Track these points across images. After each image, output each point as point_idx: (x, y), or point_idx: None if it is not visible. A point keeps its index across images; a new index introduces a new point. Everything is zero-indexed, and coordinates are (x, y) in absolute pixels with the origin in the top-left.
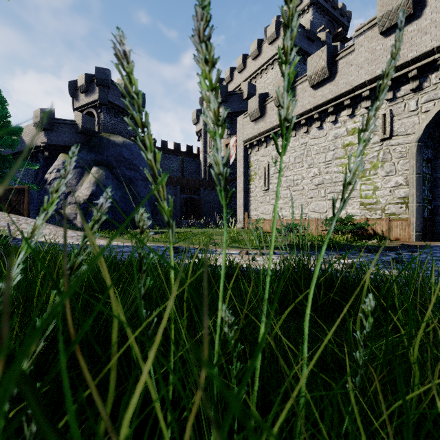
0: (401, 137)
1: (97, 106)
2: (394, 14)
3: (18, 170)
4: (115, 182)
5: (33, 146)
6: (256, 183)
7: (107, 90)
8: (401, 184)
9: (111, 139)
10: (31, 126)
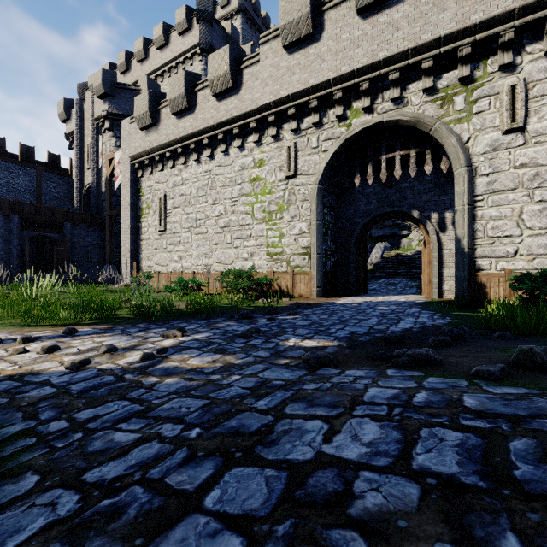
0: (304, 177)
1: None
2: (295, 27)
3: None
4: None
5: None
6: (150, 221)
7: None
8: (305, 232)
9: None
10: None
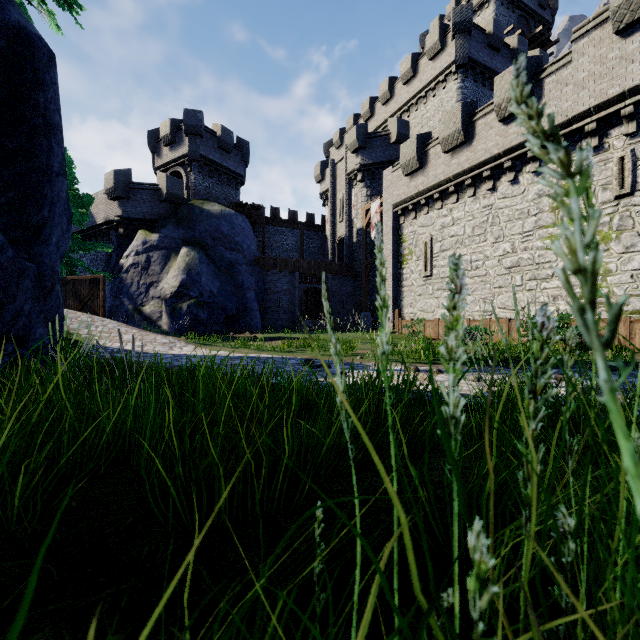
0: None
1: (185, 163)
2: (639, 1)
3: (85, 254)
4: (211, 268)
5: (104, 221)
6: (412, 267)
7: (199, 140)
8: None
9: (204, 209)
10: (102, 194)
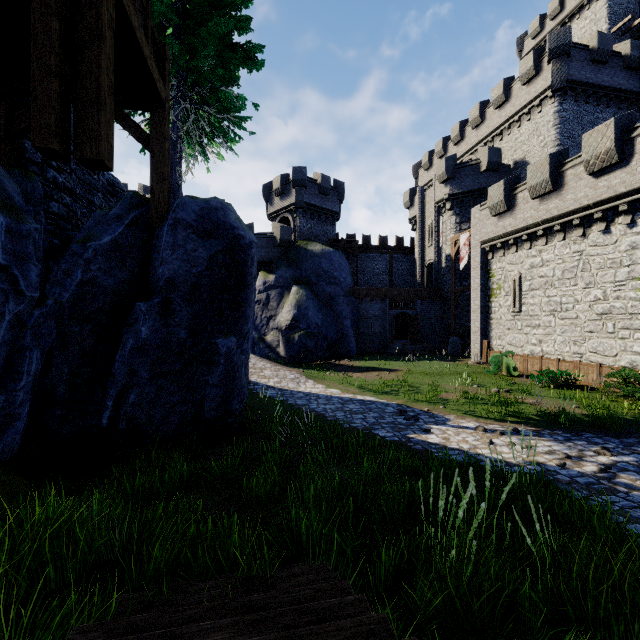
0: None
1: (293, 210)
2: None
3: None
4: (315, 302)
5: None
6: (501, 301)
7: (304, 190)
8: None
9: (308, 249)
10: None
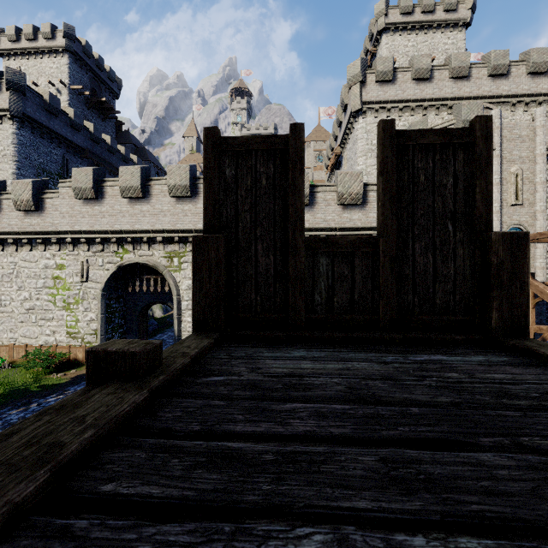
0: (94, 283)
1: None
2: (84, 191)
3: None
4: None
5: None
6: None
7: None
8: (94, 319)
9: None
10: None
